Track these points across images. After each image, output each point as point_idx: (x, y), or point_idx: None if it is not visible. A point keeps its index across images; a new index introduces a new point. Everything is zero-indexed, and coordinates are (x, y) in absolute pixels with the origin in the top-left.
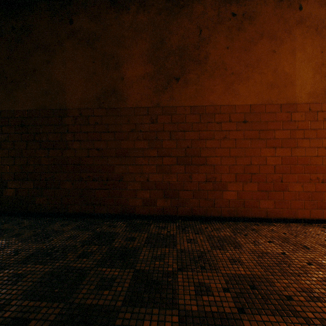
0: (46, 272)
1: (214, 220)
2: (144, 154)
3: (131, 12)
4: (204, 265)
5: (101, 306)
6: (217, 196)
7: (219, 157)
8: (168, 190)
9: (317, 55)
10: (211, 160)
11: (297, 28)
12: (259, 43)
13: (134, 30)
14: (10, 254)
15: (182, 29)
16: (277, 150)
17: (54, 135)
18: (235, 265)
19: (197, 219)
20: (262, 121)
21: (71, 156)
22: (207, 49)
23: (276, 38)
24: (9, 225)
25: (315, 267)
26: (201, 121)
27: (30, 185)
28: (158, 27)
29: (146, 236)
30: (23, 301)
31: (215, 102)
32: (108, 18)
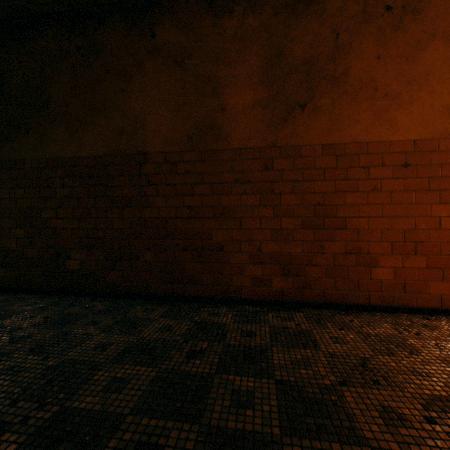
0: (153, 378)
1: (358, 310)
2: (254, 213)
3: (235, 15)
4: (376, 379)
5: (251, 433)
6: (363, 275)
7: (365, 218)
8: (288, 265)
9: None
10: (353, 222)
11: None
12: (429, 48)
13: (239, 41)
14: (96, 350)
15: (309, 34)
16: None
17: (131, 188)
18: (424, 380)
19: (332, 307)
20: (434, 165)
21: (153, 216)
22: (346, 60)
23: None
24: (78, 309)
25: None
26: (338, 166)
27: (100, 256)
28: (274, 33)
29: (269, 330)
30: (141, 418)
31: (360, 137)
32: (203, 25)
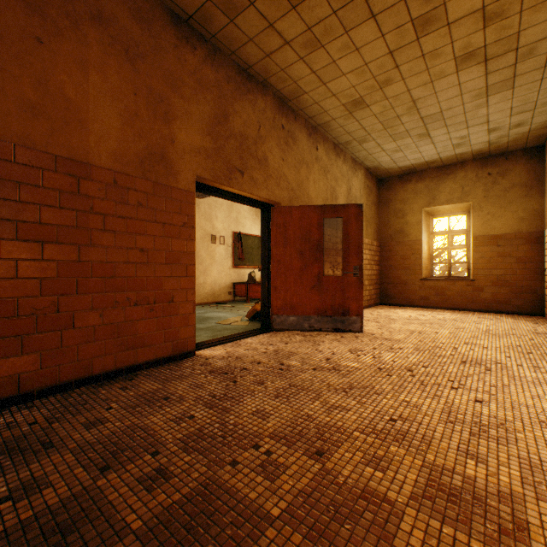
0: None
1: None
2: None
3: None
4: None
5: None
6: None
7: None
8: None
9: (129, 96)
10: None
11: (92, 27)
12: None
13: None
14: None
15: None
16: (48, 248)
17: None
18: None
19: None
20: (8, 181)
21: None
22: None
23: (46, 16)
24: None
25: (12, 504)
26: None
27: None
28: None
29: None
30: None
31: None
32: None
